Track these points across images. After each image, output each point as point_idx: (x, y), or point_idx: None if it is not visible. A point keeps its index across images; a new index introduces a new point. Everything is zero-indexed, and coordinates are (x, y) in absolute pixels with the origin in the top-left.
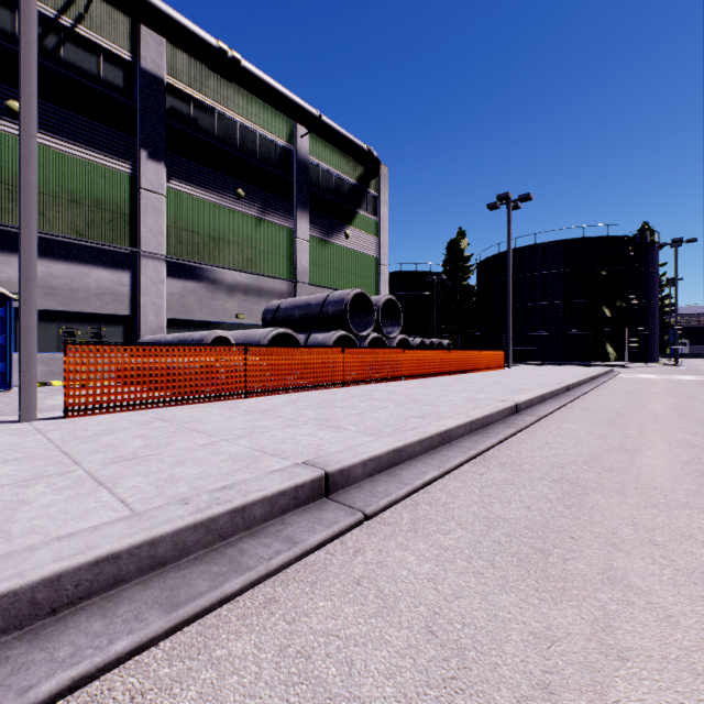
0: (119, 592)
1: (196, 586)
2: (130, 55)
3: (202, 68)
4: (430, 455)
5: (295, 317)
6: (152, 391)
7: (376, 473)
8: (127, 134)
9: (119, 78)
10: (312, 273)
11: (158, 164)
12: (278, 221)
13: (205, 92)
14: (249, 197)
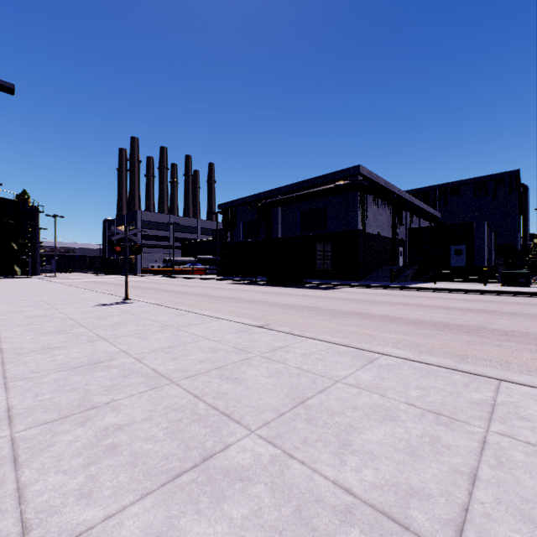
0: None
1: None
2: None
3: None
4: None
5: None
6: None
7: None
8: None
9: None
10: None
11: None
12: None
13: None
14: None
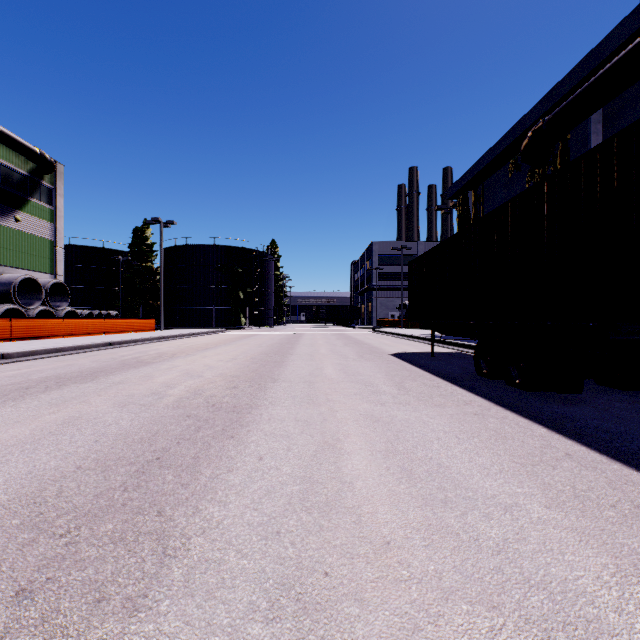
0: None
1: None
2: None
3: None
4: (50, 354)
5: None
6: None
7: (24, 357)
8: None
9: None
10: None
11: None
12: None
13: None
14: None
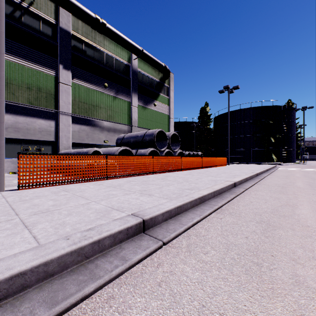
0: (24, 294)
1: (68, 290)
2: (54, 21)
3: (88, 27)
4: (195, 209)
5: (131, 142)
6: (61, 176)
7: (169, 219)
8: (53, 57)
9: (49, 31)
10: (139, 122)
11: (68, 71)
12: (123, 98)
13: (89, 39)
14: (110, 87)
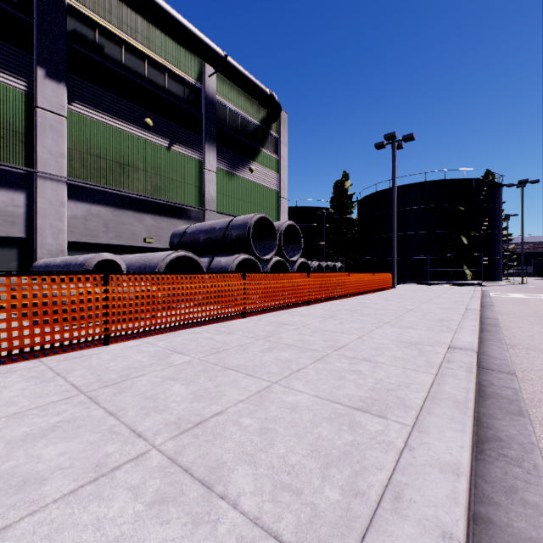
0: None
1: None
2: None
3: None
4: None
5: (200, 241)
6: None
7: None
8: (21, 50)
9: None
10: (220, 202)
11: (58, 84)
12: (187, 152)
13: (111, 21)
14: (157, 127)
